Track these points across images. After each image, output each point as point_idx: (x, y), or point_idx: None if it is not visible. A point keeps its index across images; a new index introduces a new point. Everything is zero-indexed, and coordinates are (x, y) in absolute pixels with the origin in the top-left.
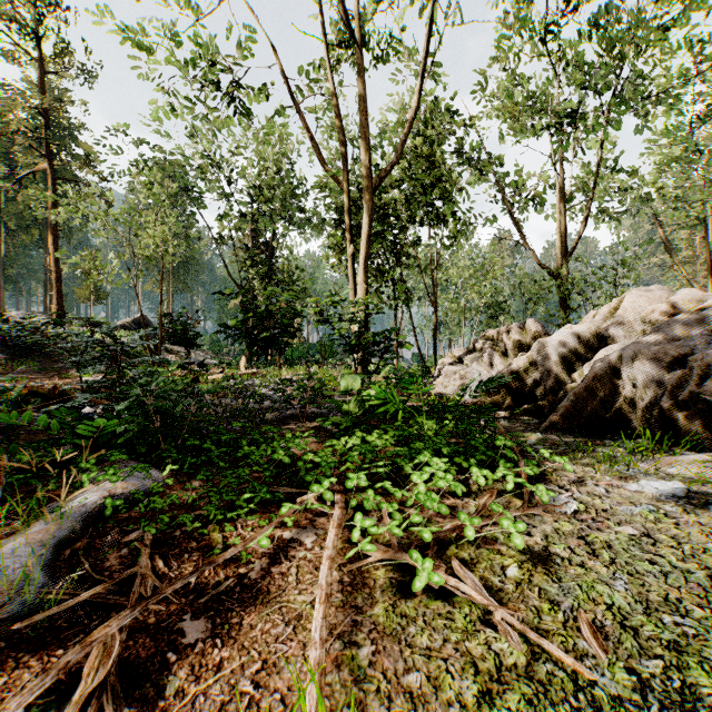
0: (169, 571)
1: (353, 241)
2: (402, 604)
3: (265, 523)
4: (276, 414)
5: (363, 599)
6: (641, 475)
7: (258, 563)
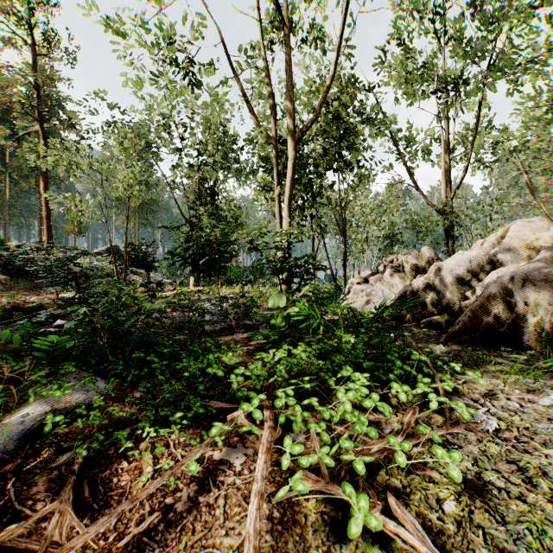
0: (93, 501)
1: (279, 184)
2: (336, 550)
3: (196, 442)
4: (215, 326)
5: (294, 542)
6: (547, 388)
7: (186, 491)
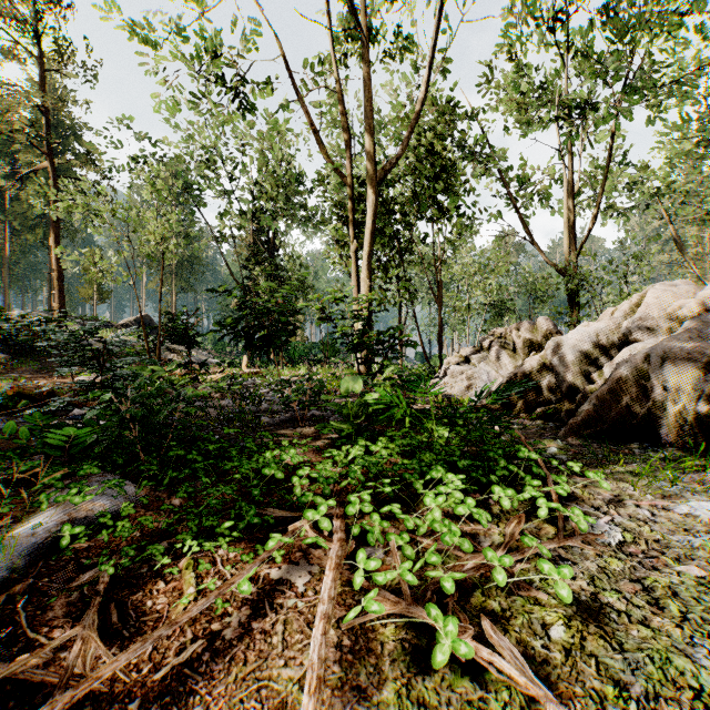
0: (123, 628)
1: (356, 237)
2: (418, 683)
3: (249, 558)
4: (274, 417)
5: (367, 674)
6: (687, 493)
7: (236, 616)
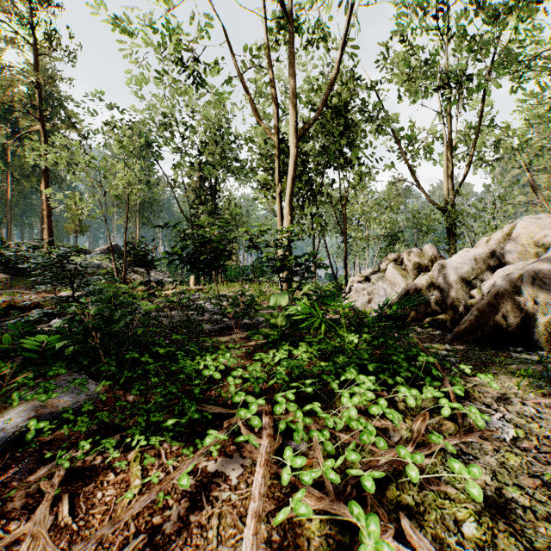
0: (73, 521)
1: (279, 182)
2: None
3: (189, 451)
4: (214, 325)
5: None
6: None
7: (176, 508)
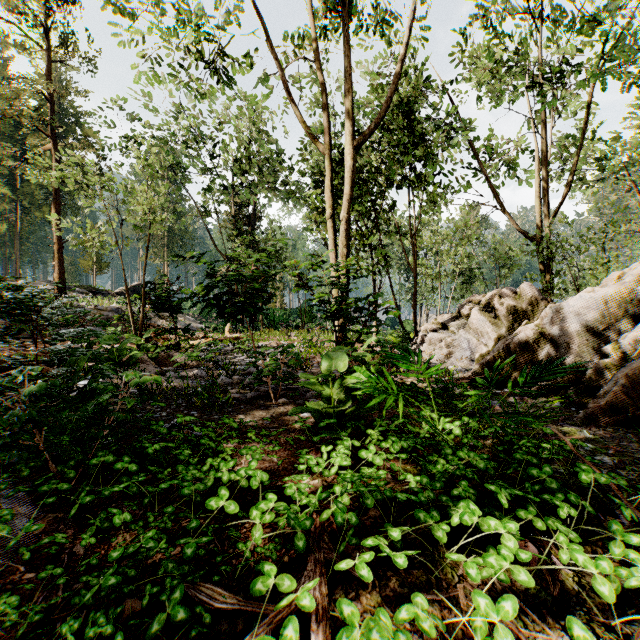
0: None
1: (332, 204)
2: None
3: None
4: (245, 393)
5: None
6: None
7: None
